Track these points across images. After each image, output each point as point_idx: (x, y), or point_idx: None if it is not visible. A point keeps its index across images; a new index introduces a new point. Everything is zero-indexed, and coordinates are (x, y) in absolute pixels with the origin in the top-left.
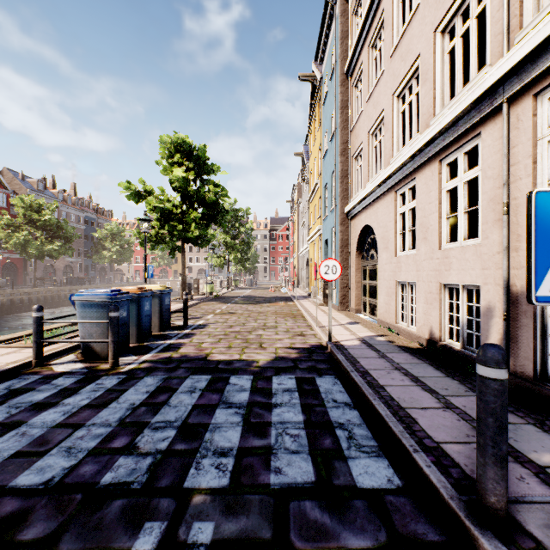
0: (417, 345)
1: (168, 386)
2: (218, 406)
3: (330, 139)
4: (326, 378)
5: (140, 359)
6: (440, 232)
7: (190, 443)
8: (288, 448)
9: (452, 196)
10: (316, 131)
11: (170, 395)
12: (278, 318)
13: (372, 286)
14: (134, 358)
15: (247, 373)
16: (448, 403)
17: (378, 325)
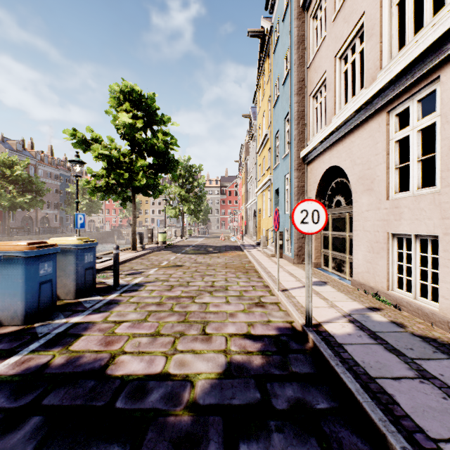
0: (449, 336)
1: None
2: None
3: (283, 82)
4: None
5: None
6: None
7: None
8: None
9: None
10: (265, 84)
11: None
12: (229, 273)
13: (338, 238)
14: None
15: (163, 440)
16: None
17: (353, 287)
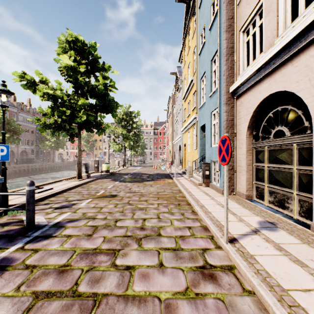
0: None
1: None
2: None
3: (210, 26)
4: None
5: None
6: None
7: None
8: None
9: None
10: (190, 40)
11: None
12: (161, 207)
13: (279, 171)
14: None
15: None
16: None
17: None
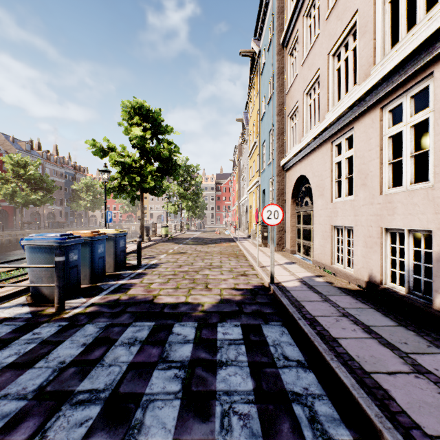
0: (355, 287)
1: (107, 336)
2: (156, 366)
3: (267, 102)
4: (272, 326)
5: (88, 302)
6: (381, 178)
7: (113, 429)
8: (236, 439)
9: (393, 142)
10: (255, 98)
11: (106, 350)
12: (223, 258)
13: (306, 230)
14: (82, 301)
15: (191, 319)
16: (416, 365)
17: (313, 265)
